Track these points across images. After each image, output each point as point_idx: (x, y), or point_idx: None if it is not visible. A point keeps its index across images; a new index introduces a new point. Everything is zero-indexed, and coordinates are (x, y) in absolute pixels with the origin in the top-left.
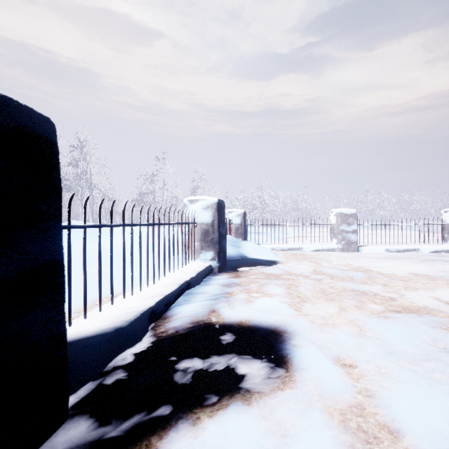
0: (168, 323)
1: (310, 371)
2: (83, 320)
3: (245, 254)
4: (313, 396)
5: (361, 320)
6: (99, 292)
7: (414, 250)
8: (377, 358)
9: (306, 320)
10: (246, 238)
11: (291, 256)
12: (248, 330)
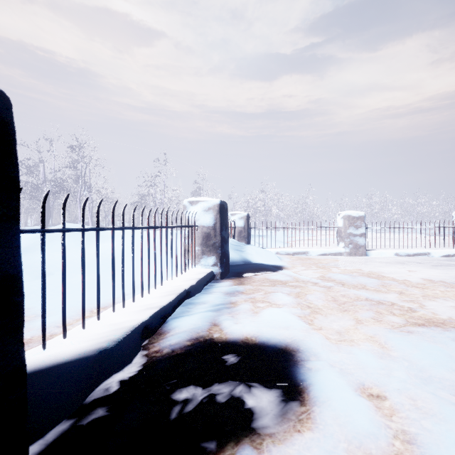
0: (163, 339)
1: (332, 406)
2: (63, 340)
3: (249, 259)
4: (340, 443)
5: (382, 336)
6: (83, 307)
7: (425, 254)
8: (409, 387)
9: (320, 336)
10: (249, 242)
11: (297, 261)
12: (254, 349)
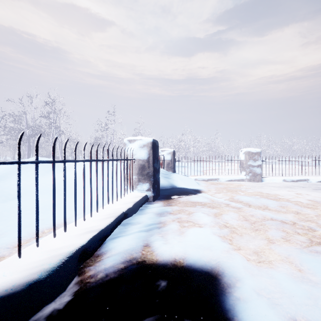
0: (99, 262)
1: None
2: None
3: (175, 184)
4: None
5: (296, 257)
6: (18, 237)
7: (305, 180)
8: None
9: (241, 257)
10: (175, 171)
11: (211, 185)
12: (182, 273)
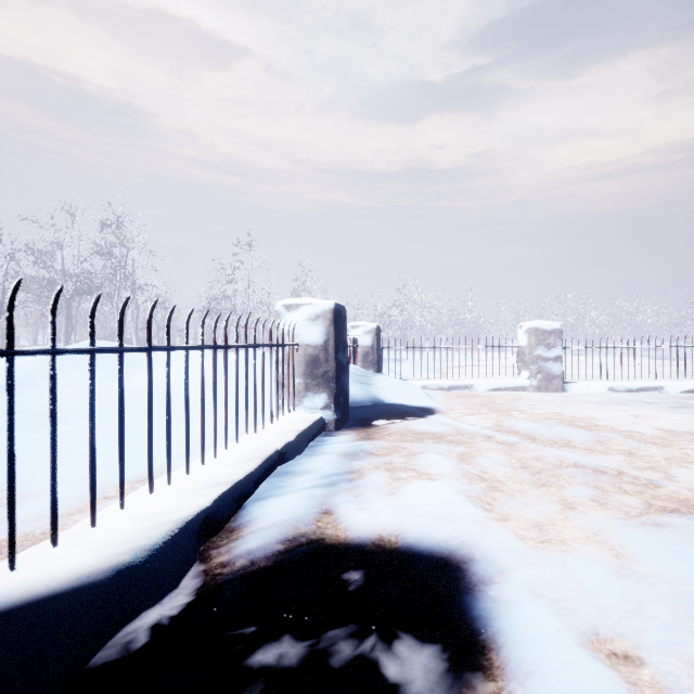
0: (236, 541)
1: (546, 682)
2: (54, 548)
3: (381, 396)
4: None
5: (614, 533)
6: (91, 488)
7: (656, 389)
8: (682, 639)
9: (508, 533)
10: (381, 370)
11: (456, 399)
12: (395, 559)
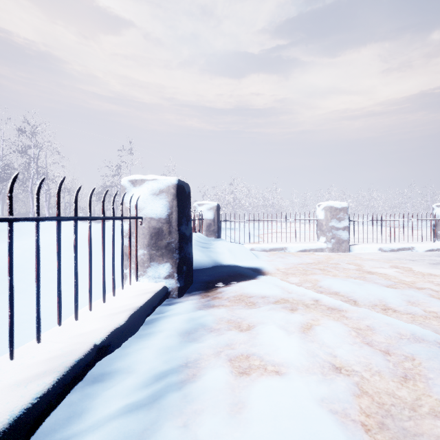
0: None
1: None
2: None
3: (220, 260)
4: None
5: None
6: None
7: (409, 249)
8: None
9: None
10: (220, 237)
11: (277, 260)
12: None
